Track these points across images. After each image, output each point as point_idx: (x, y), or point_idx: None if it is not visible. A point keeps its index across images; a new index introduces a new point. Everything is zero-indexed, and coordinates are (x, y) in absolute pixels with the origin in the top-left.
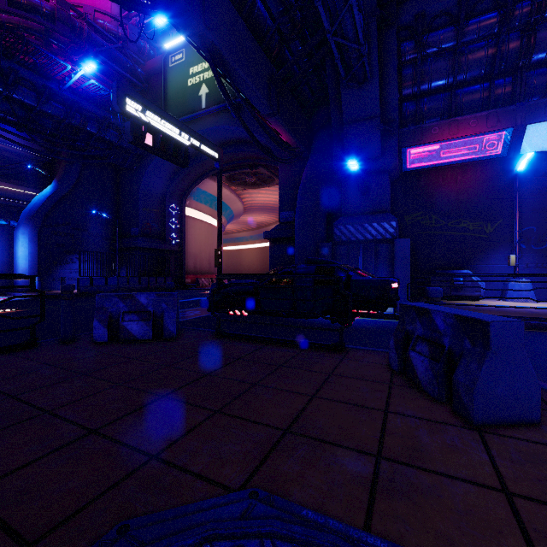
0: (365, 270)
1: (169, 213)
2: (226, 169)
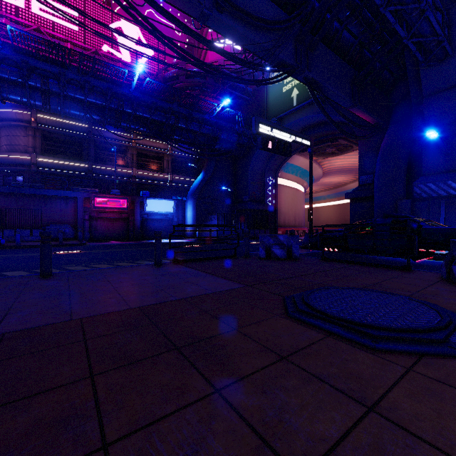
0: (447, 222)
1: (267, 183)
2: None
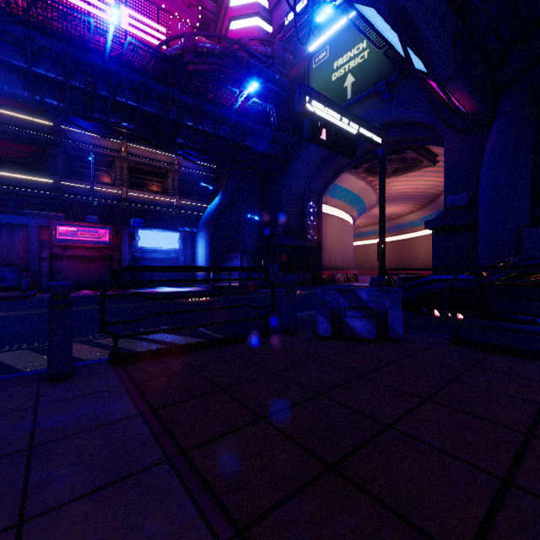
0: None
1: (308, 211)
2: (365, 160)
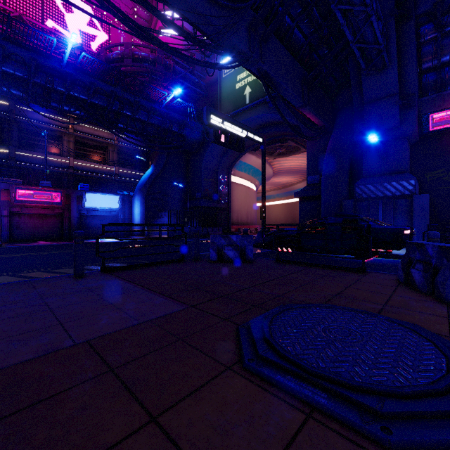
0: (384, 221)
1: (220, 181)
2: None
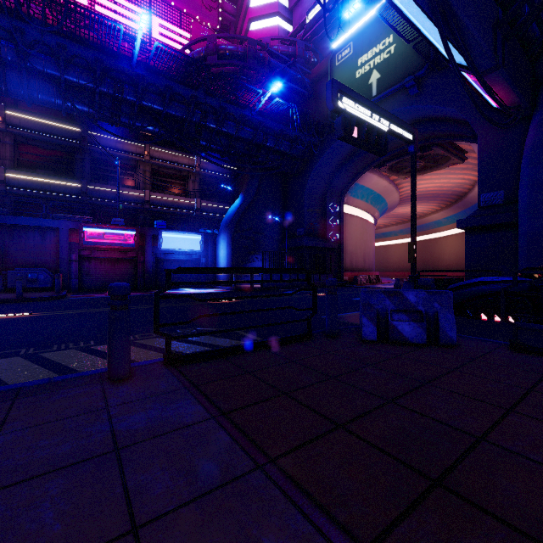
0: None
1: (329, 211)
2: (389, 158)
